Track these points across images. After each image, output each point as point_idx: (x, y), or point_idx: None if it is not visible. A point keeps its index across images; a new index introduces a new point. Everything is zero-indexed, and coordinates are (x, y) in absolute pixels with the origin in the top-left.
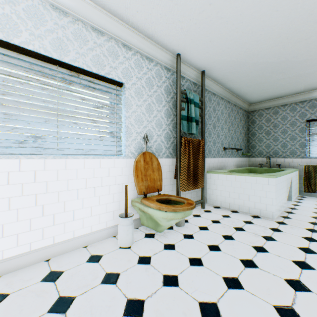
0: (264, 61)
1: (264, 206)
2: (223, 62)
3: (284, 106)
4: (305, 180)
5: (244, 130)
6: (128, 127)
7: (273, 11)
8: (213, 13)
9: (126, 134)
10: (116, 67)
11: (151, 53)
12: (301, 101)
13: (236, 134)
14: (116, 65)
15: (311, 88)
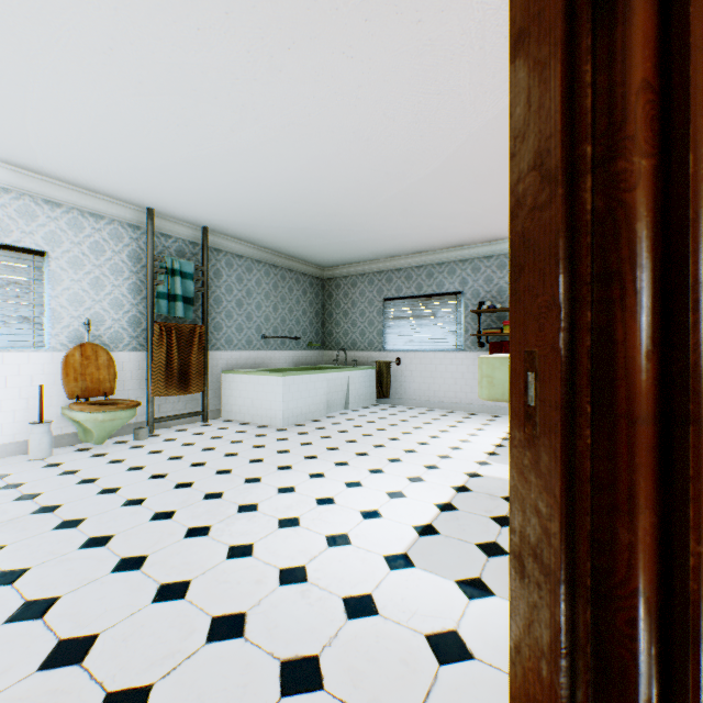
0: (280, 225)
1: (275, 413)
2: (224, 221)
3: (363, 276)
4: (378, 382)
5: (316, 308)
6: (57, 310)
7: (235, 190)
8: (163, 183)
9: (52, 319)
10: (33, 232)
11: (100, 209)
12: (379, 271)
13: (293, 314)
14: (34, 229)
15: (383, 256)
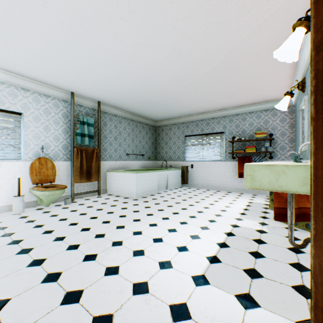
0: (134, 100)
1: (132, 191)
2: (108, 98)
3: (174, 125)
4: (182, 176)
5: (152, 140)
6: (27, 141)
7: (112, 82)
8: (78, 78)
9: (25, 146)
10: (16, 103)
11: (48, 92)
12: (182, 122)
13: (141, 143)
14: (16, 102)
15: (184, 115)
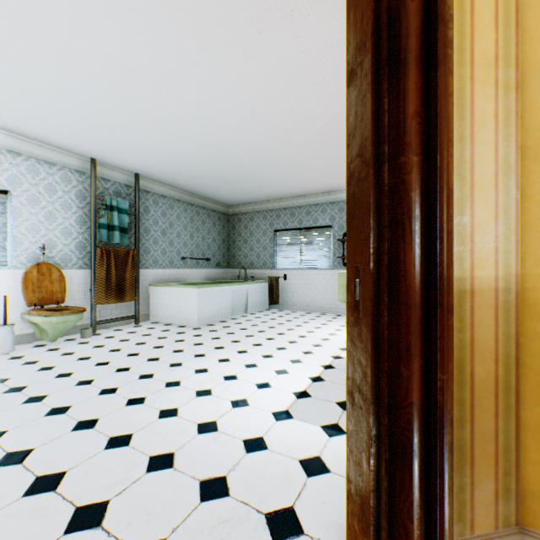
0: (195, 174)
1: (192, 316)
2: (152, 169)
3: (259, 212)
4: (270, 292)
5: (223, 236)
6: (18, 237)
7: (161, 147)
8: (105, 140)
9: (14, 244)
10: None
11: (53, 158)
12: (271, 209)
13: (206, 241)
14: None
15: (274, 198)
